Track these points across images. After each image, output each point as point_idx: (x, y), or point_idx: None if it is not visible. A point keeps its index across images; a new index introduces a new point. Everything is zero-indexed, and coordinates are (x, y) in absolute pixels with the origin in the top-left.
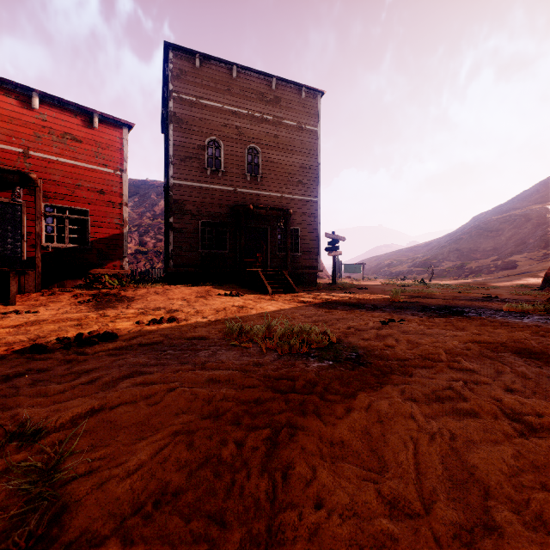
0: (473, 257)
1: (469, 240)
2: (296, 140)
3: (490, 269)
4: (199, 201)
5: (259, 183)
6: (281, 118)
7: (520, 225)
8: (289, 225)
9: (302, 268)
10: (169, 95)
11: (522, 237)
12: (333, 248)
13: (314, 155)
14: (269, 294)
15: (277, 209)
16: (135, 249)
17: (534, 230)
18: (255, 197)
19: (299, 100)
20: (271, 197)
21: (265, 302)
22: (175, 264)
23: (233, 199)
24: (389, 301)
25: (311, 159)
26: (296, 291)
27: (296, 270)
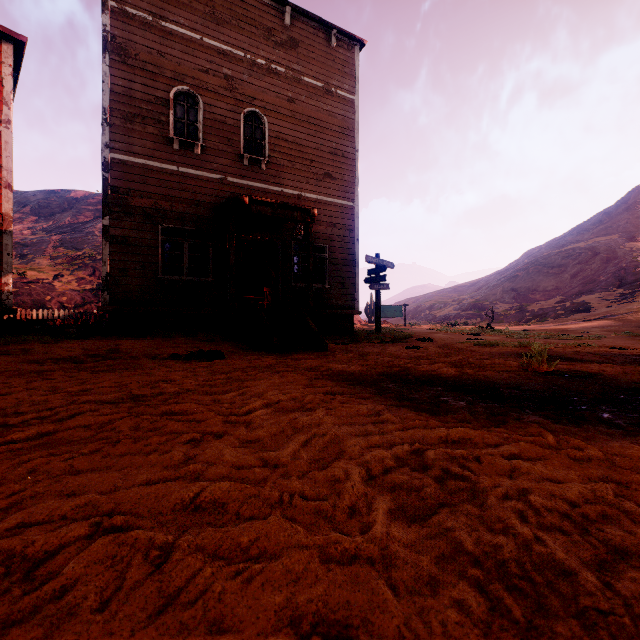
0: (531, 298)
1: (526, 277)
2: (323, 110)
3: (557, 312)
4: (160, 193)
5: (264, 171)
6: (299, 72)
7: (586, 260)
8: (311, 236)
9: (332, 308)
10: (102, 3)
11: (589, 274)
12: (376, 279)
13: (349, 137)
14: (275, 352)
15: (291, 210)
16: (97, 284)
17: (605, 266)
18: (257, 193)
19: (327, 48)
20: (282, 195)
21: (254, 383)
22: (114, 299)
23: (219, 194)
24: (524, 370)
25: (345, 142)
26: (324, 346)
27: (323, 311)
